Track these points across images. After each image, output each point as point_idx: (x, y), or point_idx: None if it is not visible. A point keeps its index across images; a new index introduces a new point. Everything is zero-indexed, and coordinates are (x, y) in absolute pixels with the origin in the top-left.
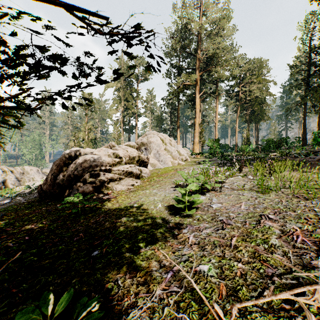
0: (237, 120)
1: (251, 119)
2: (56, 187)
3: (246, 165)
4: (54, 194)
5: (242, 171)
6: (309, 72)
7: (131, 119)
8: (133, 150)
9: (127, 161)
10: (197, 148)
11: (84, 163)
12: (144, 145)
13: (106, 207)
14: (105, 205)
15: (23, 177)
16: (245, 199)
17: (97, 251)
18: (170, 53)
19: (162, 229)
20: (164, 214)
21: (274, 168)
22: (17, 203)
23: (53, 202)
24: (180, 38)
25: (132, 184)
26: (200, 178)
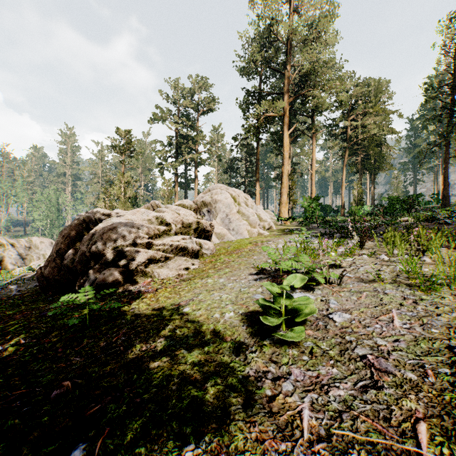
0: (344, 170)
1: (365, 168)
2: (63, 272)
3: (371, 237)
4: (61, 283)
5: (364, 247)
6: (452, 97)
7: (189, 169)
8: (189, 213)
9: (179, 229)
10: (286, 210)
11: (107, 233)
12: (206, 205)
13: (136, 311)
14: (135, 307)
15: (29, 253)
16: (394, 304)
17: (82, 446)
18: (245, 69)
19: (237, 379)
20: (239, 333)
21: (423, 242)
22: (5, 297)
23: (58, 296)
24: (260, 48)
25: (185, 267)
26: (302, 260)
